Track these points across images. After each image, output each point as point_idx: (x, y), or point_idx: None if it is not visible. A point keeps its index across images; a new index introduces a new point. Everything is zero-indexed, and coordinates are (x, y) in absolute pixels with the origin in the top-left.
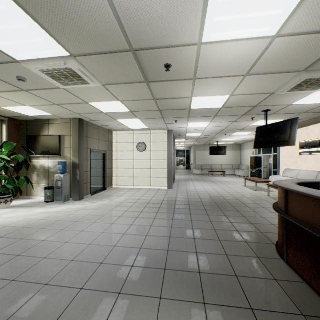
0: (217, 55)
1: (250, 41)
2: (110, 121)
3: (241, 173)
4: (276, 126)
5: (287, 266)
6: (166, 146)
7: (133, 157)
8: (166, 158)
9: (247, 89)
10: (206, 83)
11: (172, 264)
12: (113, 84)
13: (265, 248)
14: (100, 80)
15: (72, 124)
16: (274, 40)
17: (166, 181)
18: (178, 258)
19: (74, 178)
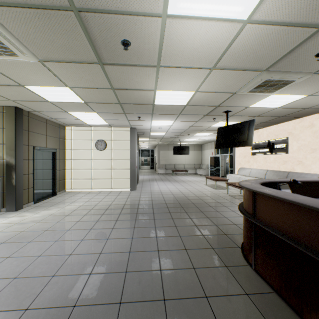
0: (184, 37)
1: (220, 23)
2: (60, 113)
3: (202, 172)
4: (236, 127)
5: (255, 274)
6: (128, 144)
7: (91, 157)
8: (128, 158)
9: (212, 85)
10: (171, 73)
11: (130, 293)
12: (55, 61)
13: (231, 253)
14: (34, 52)
15: (5, 114)
16: (244, 27)
17: (129, 182)
18: (138, 282)
19: (8, 183)
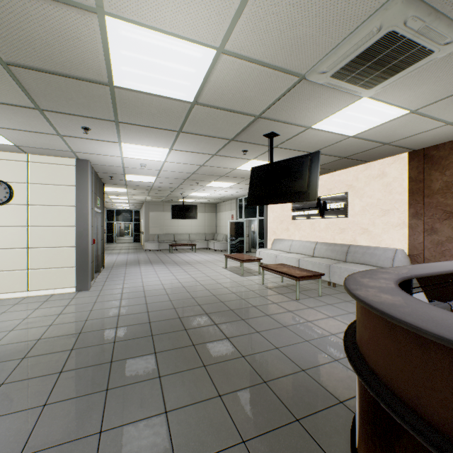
0: None
1: None
2: None
3: (218, 245)
4: (286, 165)
5: None
6: (72, 194)
7: None
8: (72, 223)
9: (264, 32)
10: None
11: None
12: None
13: None
14: None
15: None
16: None
17: (73, 274)
18: None
19: None
